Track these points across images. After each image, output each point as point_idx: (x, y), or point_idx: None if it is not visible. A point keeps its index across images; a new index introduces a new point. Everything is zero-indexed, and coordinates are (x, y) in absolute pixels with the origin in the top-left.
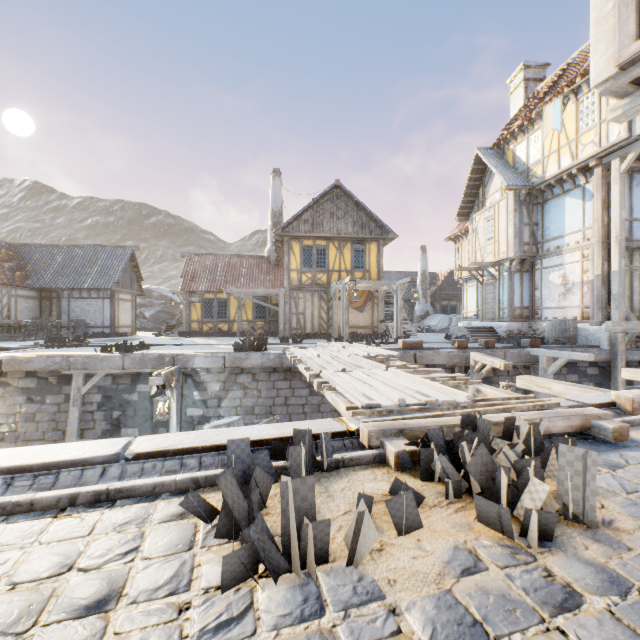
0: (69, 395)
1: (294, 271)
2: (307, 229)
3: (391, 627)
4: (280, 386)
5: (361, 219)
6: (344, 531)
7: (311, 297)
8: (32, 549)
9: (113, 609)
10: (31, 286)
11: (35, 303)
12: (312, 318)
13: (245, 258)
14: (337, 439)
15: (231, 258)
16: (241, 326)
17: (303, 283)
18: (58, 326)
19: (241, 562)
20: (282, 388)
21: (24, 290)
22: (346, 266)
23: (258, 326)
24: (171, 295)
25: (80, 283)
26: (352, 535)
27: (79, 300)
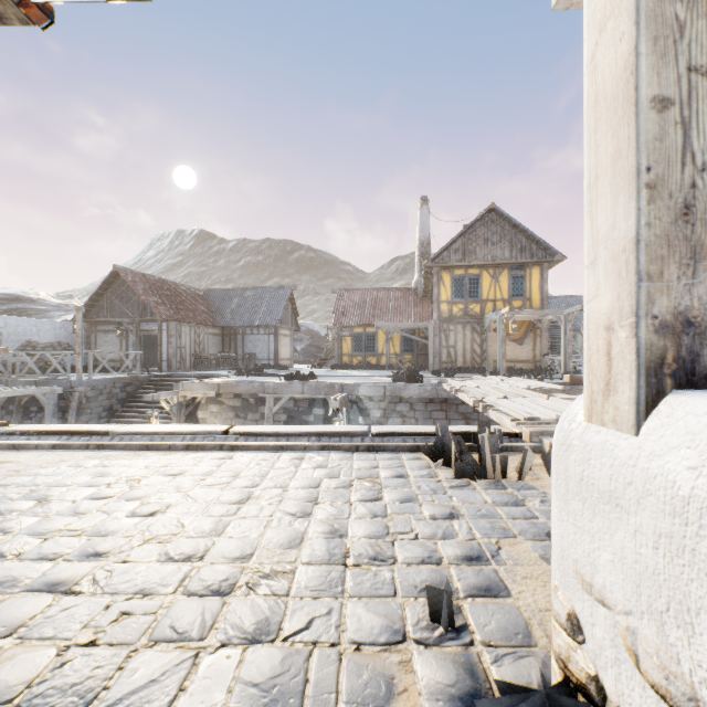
0: (263, 414)
1: (444, 303)
2: (458, 258)
3: (541, 495)
4: (436, 416)
5: (520, 242)
6: (514, 472)
7: (462, 329)
8: (354, 461)
9: (407, 478)
10: (217, 325)
11: (219, 339)
12: (463, 351)
13: (392, 291)
14: (505, 437)
15: (378, 292)
16: (389, 359)
17: (454, 315)
18: (237, 359)
19: (462, 468)
20: (438, 418)
21: (212, 328)
22: (502, 295)
23: (405, 360)
24: (317, 329)
25: (252, 321)
26: (520, 462)
27: (250, 336)
